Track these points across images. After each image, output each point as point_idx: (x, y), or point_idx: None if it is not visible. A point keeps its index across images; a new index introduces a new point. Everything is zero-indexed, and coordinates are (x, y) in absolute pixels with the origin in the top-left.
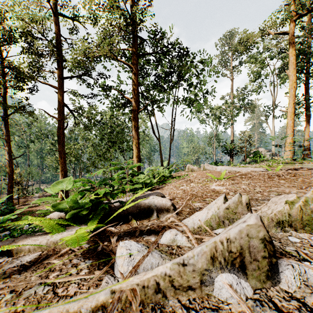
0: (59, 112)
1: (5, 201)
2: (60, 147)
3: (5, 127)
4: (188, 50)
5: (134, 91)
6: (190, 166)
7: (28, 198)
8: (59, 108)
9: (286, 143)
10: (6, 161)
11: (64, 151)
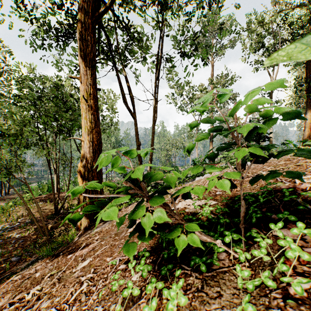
0: None
1: None
2: None
3: None
4: None
5: None
6: None
7: None
8: None
9: None
10: None
11: None
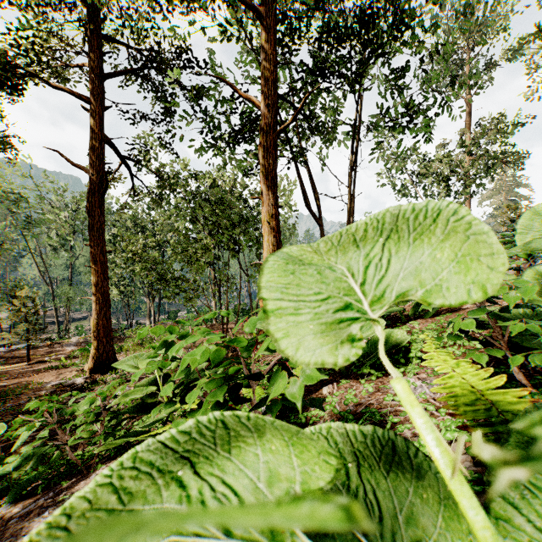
0: (91, 154)
1: None
2: (94, 237)
3: None
4: None
5: (266, 76)
6: None
7: (55, 347)
8: (91, 146)
9: None
10: (37, 275)
11: (103, 247)
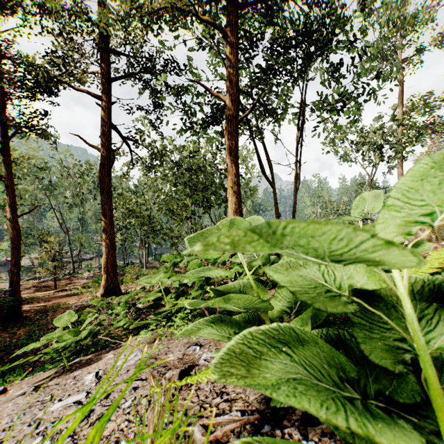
0: (102, 137)
1: (4, 290)
2: (104, 198)
3: (6, 160)
4: None
5: (230, 79)
6: None
7: (72, 280)
8: (102, 132)
9: None
10: (57, 226)
11: (111, 205)
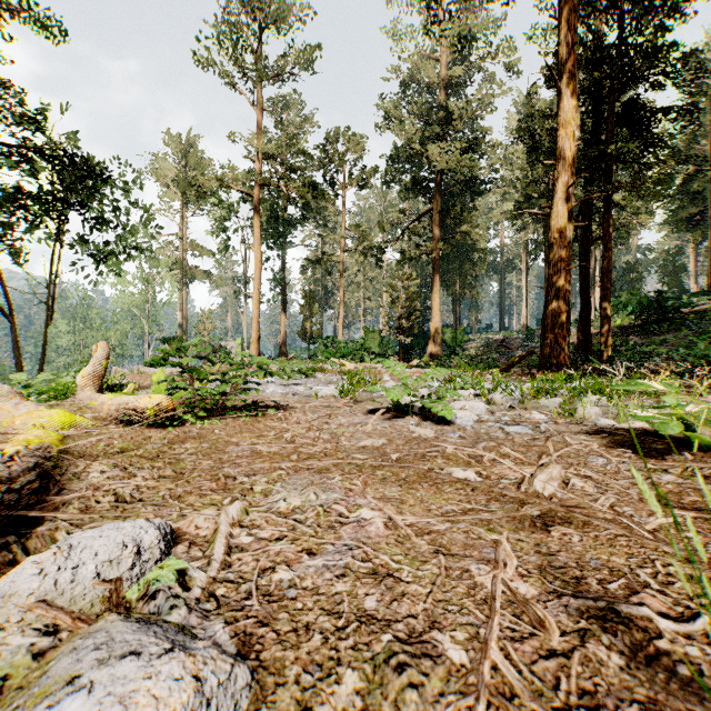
0: None
1: None
2: None
3: None
4: (98, 163)
5: None
6: (120, 369)
7: None
8: None
9: (252, 338)
10: None
11: None
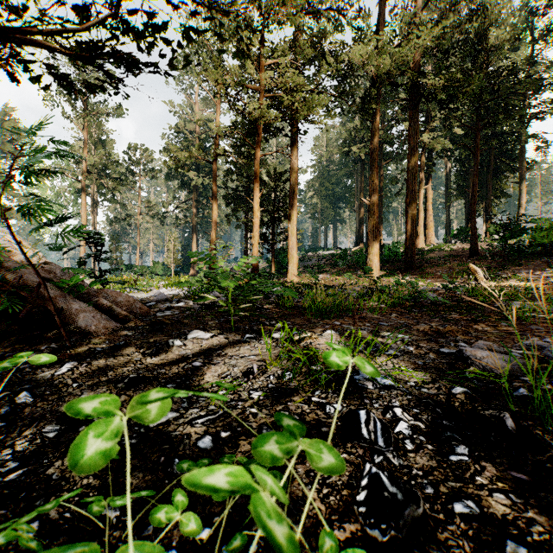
0: None
1: None
2: None
3: None
4: None
5: None
6: None
7: None
8: None
9: None
10: None
11: None
